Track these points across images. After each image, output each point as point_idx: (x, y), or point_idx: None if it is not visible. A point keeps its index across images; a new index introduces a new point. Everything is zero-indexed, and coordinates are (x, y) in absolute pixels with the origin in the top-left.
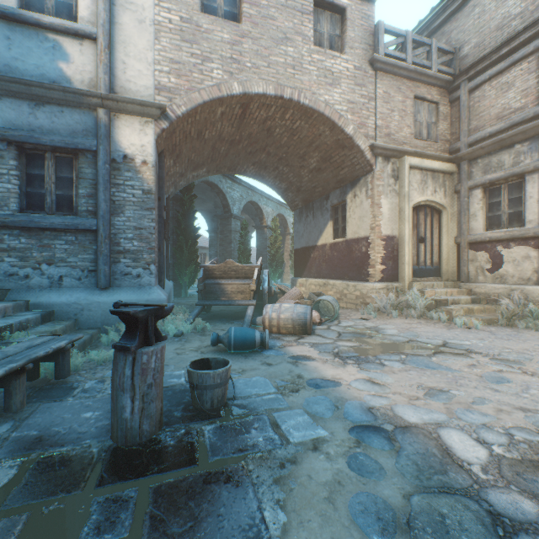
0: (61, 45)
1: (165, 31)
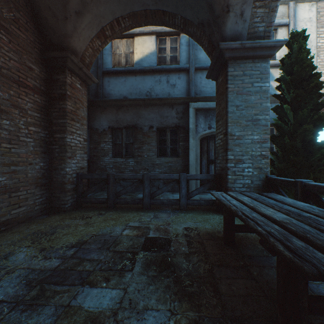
0: (270, 73)
1: (322, 50)
